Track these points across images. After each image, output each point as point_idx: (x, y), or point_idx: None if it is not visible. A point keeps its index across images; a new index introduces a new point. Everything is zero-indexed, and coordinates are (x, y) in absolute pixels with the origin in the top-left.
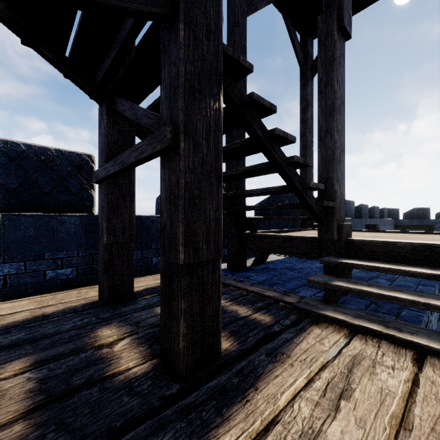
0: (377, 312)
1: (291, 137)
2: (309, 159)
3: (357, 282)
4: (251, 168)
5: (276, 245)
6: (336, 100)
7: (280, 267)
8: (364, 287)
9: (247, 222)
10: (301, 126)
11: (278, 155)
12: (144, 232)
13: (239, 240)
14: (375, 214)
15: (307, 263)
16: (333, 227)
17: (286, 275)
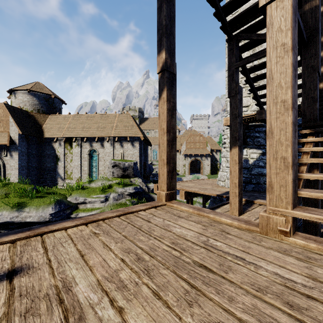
0: None
1: None
2: None
3: None
4: None
5: None
6: None
7: None
8: None
9: None
10: None
11: None
12: None
13: None
14: None
15: None
16: None
17: None
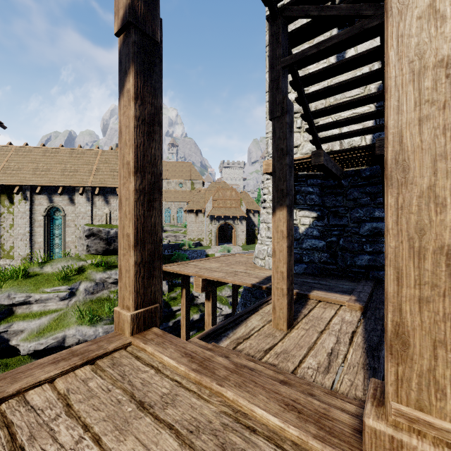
0: None
1: None
2: None
3: None
4: None
5: None
6: None
7: None
8: None
9: None
10: None
11: None
12: None
13: None
14: None
15: None
16: None
17: None
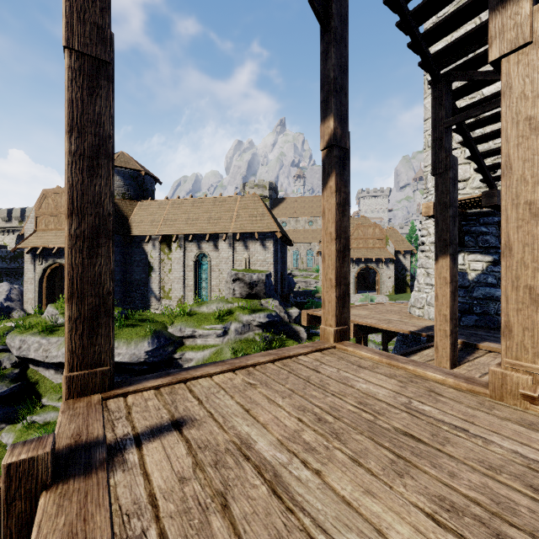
0: None
1: None
2: None
3: None
4: None
5: None
6: None
7: None
8: None
9: None
10: None
11: None
12: None
13: None
14: None
15: None
16: None
17: None
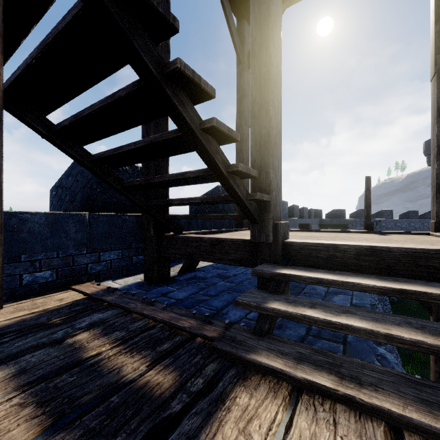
0: (321, 338)
1: (206, 85)
2: (246, 153)
3: (297, 300)
4: (155, 139)
5: (203, 250)
6: (272, 66)
7: (212, 274)
8: (306, 309)
9: (169, 221)
10: (237, 118)
11: (188, 114)
12: (4, 237)
13: (159, 244)
14: (305, 215)
15: (242, 268)
16: (268, 226)
17: (216, 286)
